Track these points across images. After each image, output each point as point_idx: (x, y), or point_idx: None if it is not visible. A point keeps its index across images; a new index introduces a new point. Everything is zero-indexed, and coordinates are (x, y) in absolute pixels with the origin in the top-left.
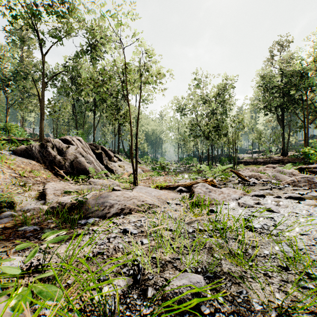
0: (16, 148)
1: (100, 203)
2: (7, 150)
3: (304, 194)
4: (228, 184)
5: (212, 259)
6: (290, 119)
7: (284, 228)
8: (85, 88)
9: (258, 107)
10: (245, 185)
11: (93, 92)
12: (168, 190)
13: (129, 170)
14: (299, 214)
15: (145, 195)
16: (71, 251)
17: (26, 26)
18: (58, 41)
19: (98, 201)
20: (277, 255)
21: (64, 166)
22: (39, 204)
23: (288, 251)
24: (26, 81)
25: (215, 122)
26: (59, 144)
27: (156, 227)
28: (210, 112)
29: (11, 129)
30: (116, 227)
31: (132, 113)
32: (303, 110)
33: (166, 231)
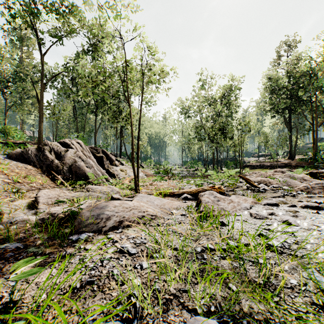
0: (11, 152)
1: (95, 215)
2: (2, 154)
3: (322, 203)
4: (236, 191)
5: (227, 292)
6: (298, 121)
7: (308, 246)
8: (82, 88)
9: (264, 109)
10: (255, 192)
11: (95, 93)
12: (172, 198)
13: (131, 175)
14: (321, 227)
15: (146, 204)
16: (54, 278)
17: (25, 25)
18: (57, 40)
19: (93, 212)
20: (307, 286)
21: (62, 170)
22: (30, 214)
23: (319, 280)
24: (25, 83)
25: (220, 124)
26: (57, 148)
27: (157, 260)
28: (215, 114)
29: (9, 131)
30: (112, 245)
31: (134, 115)
32: (311, 112)
33: (170, 250)
